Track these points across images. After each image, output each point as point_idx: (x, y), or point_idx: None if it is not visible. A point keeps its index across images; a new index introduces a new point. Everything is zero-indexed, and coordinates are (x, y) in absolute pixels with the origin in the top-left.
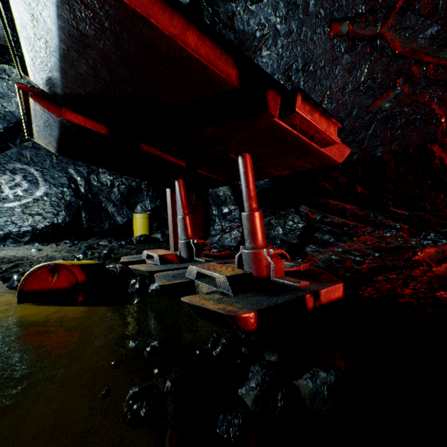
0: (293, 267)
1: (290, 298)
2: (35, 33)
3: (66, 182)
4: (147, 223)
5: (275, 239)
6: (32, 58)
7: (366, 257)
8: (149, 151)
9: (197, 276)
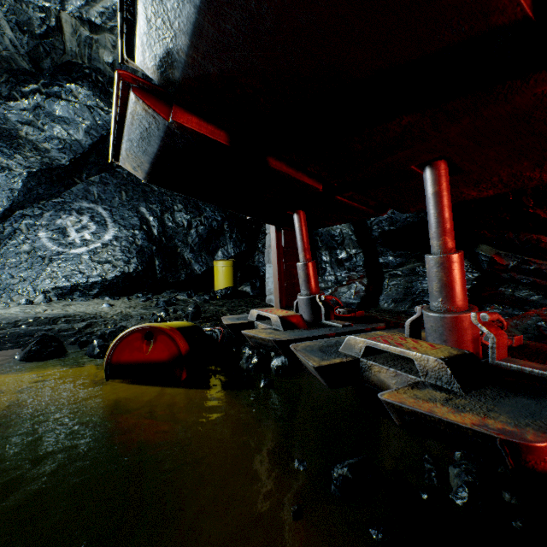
0: None
1: None
2: None
3: (137, 223)
4: (231, 273)
5: (424, 295)
6: (149, 18)
7: None
8: (278, 168)
9: (364, 353)
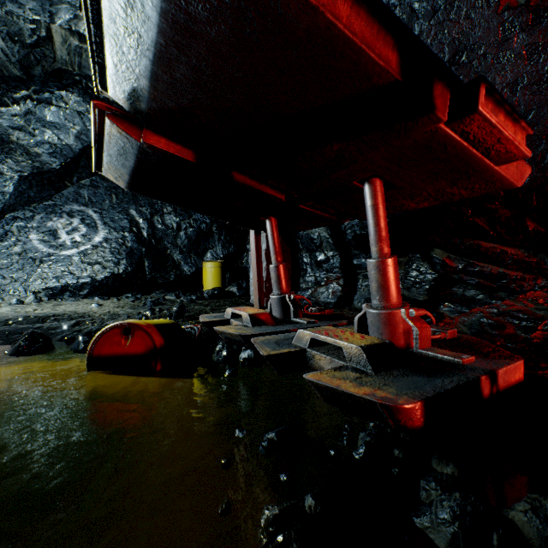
0: (436, 334)
1: (461, 381)
2: (126, 26)
3: (127, 225)
4: (219, 274)
5: None
6: (116, 64)
7: (538, 321)
8: (243, 181)
9: (310, 344)
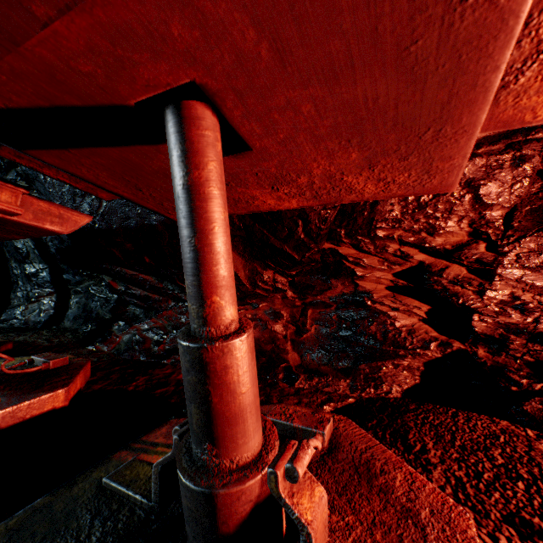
0: (36, 366)
1: None
2: None
3: None
4: None
5: (92, 313)
6: None
7: (165, 336)
8: None
9: None
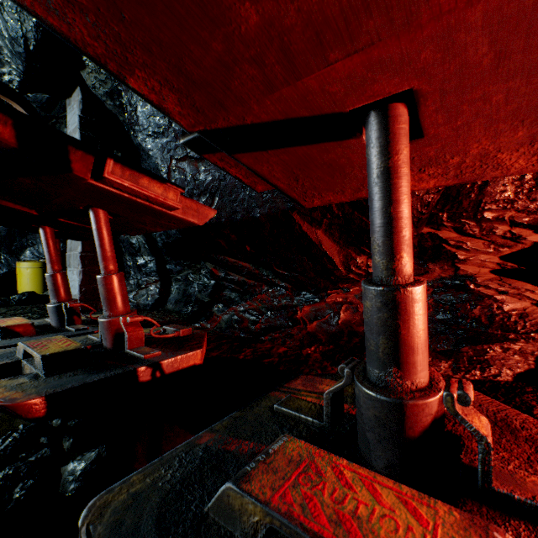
0: (171, 333)
1: (113, 374)
2: None
3: None
4: (40, 275)
5: (191, 297)
6: None
7: (260, 316)
8: None
9: (26, 355)
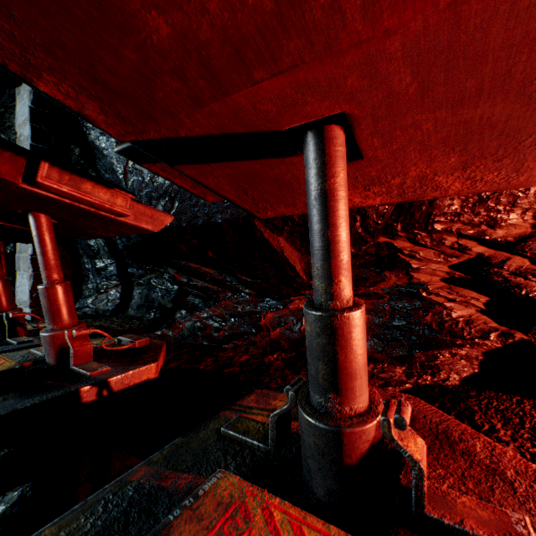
0: (126, 345)
1: (50, 397)
2: None
3: None
4: None
5: (154, 302)
6: None
7: (224, 323)
8: None
9: None
